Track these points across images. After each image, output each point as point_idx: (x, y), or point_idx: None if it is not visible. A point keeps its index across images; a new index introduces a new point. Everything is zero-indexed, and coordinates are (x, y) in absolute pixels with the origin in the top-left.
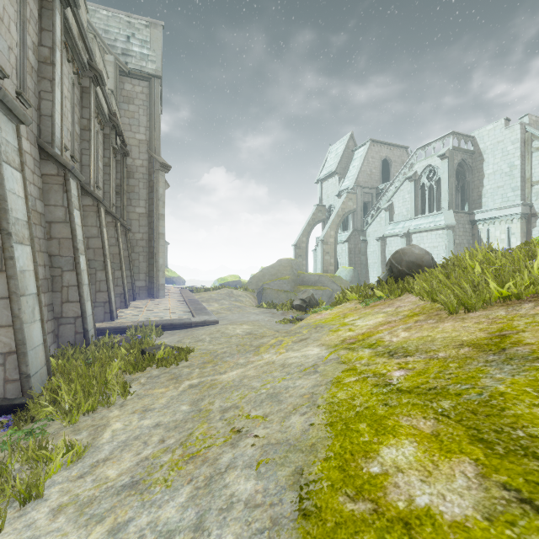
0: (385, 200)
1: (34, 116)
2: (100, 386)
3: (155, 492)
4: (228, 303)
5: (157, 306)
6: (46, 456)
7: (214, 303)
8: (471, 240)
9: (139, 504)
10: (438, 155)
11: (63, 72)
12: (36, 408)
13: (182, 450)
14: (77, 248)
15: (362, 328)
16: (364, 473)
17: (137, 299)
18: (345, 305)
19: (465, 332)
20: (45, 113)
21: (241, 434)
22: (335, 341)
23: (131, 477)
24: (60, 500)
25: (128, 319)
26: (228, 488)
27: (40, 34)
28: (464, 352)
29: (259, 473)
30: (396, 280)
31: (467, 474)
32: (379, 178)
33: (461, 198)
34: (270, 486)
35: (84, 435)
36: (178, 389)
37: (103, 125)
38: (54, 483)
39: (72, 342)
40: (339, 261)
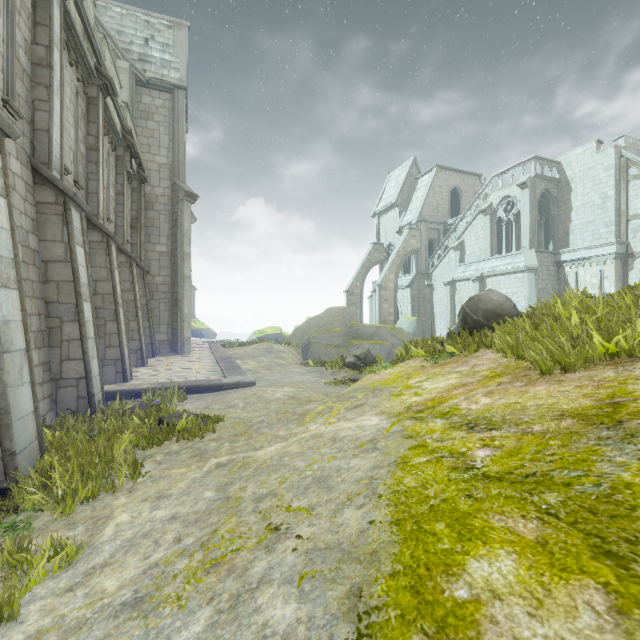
0: (454, 238)
1: (26, 130)
2: (103, 467)
3: (164, 615)
4: (267, 360)
5: (181, 365)
6: (28, 560)
7: (250, 360)
8: (556, 285)
9: (141, 633)
10: (517, 184)
11: (64, 78)
12: (22, 495)
13: (202, 553)
14: (79, 293)
15: (431, 392)
16: (446, 599)
17: (157, 355)
18: (409, 363)
19: (564, 398)
20: (41, 127)
21: (279, 533)
22: (398, 408)
23: (135, 592)
24: (39, 623)
25: (145, 380)
26: (260, 614)
27: (33, 30)
28: (567, 425)
29: (302, 593)
30: (470, 333)
31: (595, 607)
32: (447, 212)
33: (544, 235)
34: (317, 613)
35: (80, 531)
36: (203, 469)
37: (115, 145)
38: (35, 598)
39: (73, 409)
40: (400, 310)
